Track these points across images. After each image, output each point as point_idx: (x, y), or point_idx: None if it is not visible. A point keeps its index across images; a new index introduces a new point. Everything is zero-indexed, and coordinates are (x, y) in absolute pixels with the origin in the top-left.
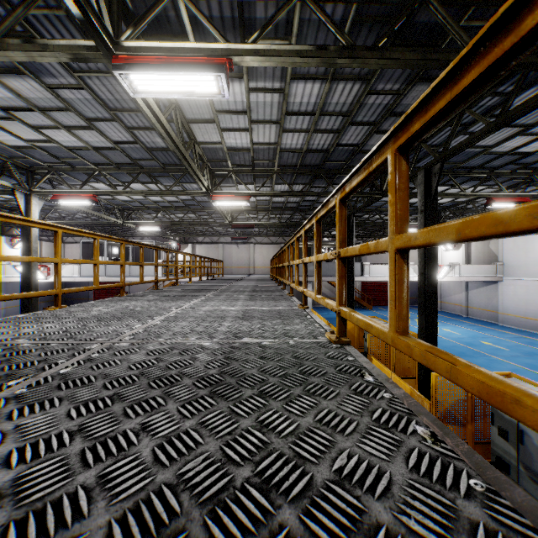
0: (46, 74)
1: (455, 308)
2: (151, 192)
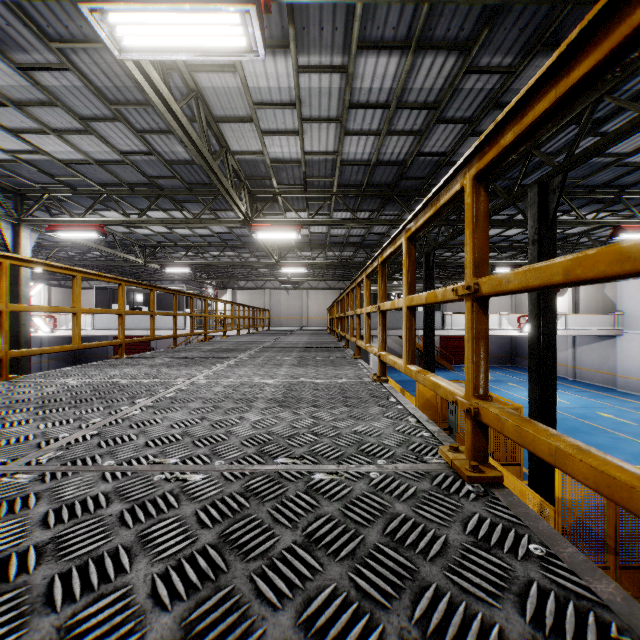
0: (14, 47)
1: (558, 369)
2: (174, 221)
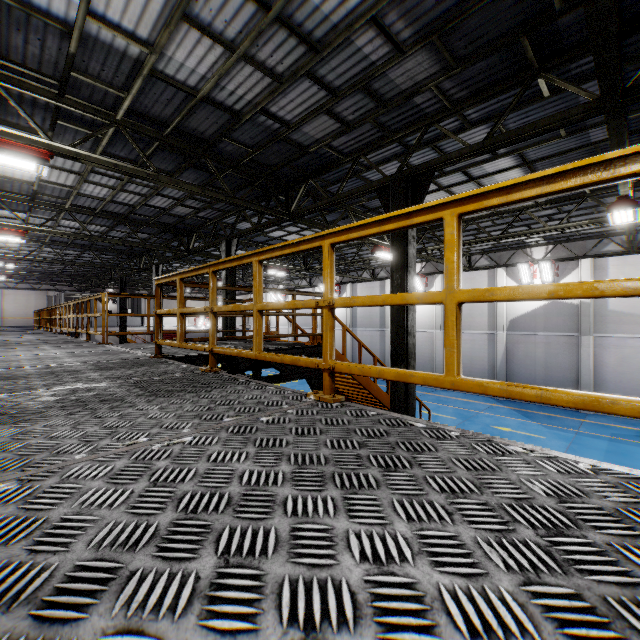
0: None
1: None
2: None
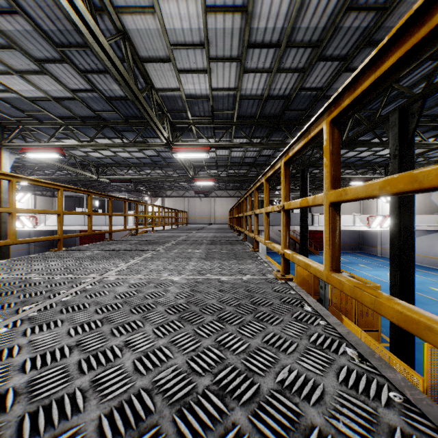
0: None
1: None
2: (114, 145)
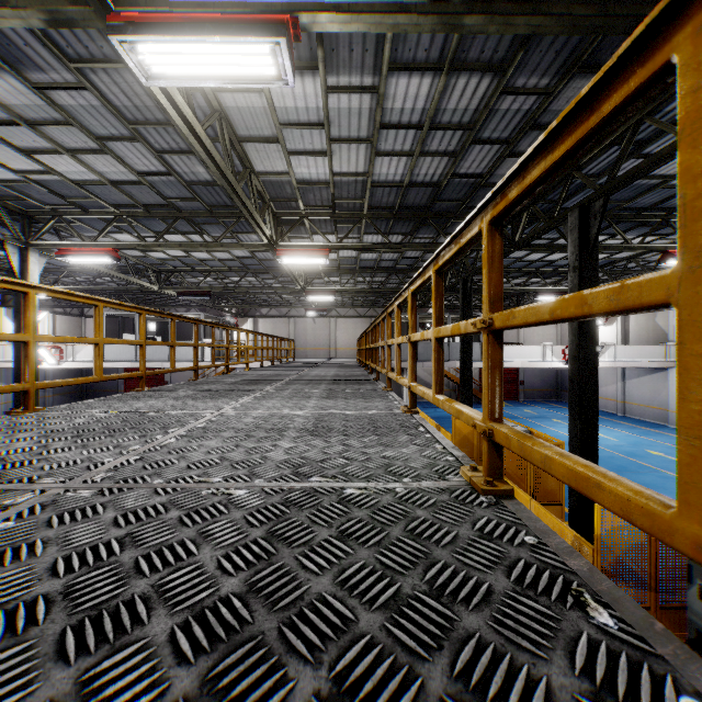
0: (30, 66)
1: (607, 404)
2: (193, 245)
